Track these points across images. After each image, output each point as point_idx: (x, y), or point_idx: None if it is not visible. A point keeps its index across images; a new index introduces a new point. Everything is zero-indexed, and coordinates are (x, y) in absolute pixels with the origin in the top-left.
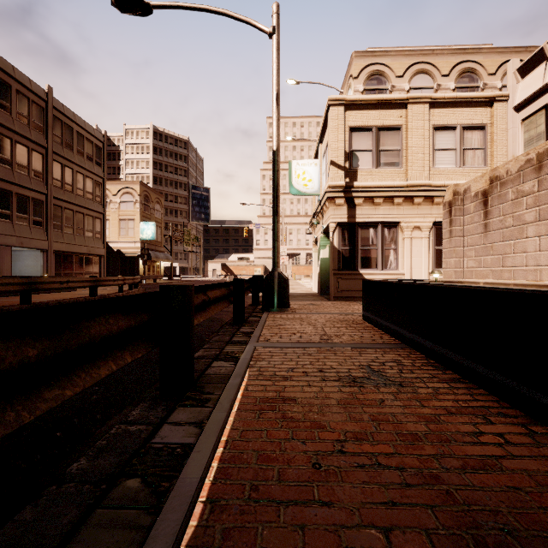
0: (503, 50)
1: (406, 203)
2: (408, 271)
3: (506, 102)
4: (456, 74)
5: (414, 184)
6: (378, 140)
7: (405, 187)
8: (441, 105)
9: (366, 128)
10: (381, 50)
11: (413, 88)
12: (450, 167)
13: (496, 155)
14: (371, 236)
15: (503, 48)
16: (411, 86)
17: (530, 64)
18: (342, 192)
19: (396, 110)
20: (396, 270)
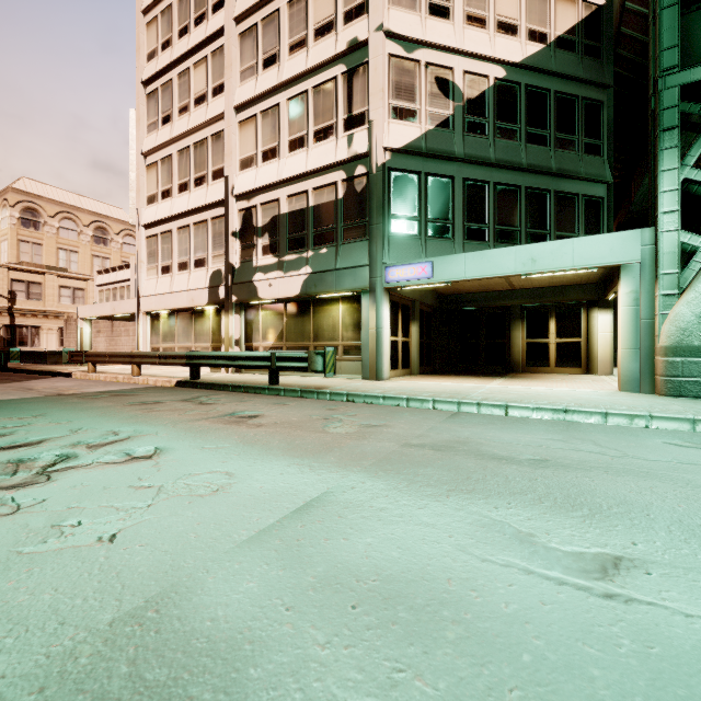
0: (123, 223)
1: (45, 318)
2: (46, 348)
3: (94, 281)
4: (94, 227)
5: (49, 310)
6: (29, 287)
7: (44, 311)
8: (64, 277)
9: (22, 280)
10: (36, 195)
11: (62, 227)
12: (68, 304)
13: (90, 302)
14: (25, 332)
15: (124, 221)
16: (61, 225)
17: (100, 272)
18: (7, 310)
19: (40, 275)
20: (40, 347)
